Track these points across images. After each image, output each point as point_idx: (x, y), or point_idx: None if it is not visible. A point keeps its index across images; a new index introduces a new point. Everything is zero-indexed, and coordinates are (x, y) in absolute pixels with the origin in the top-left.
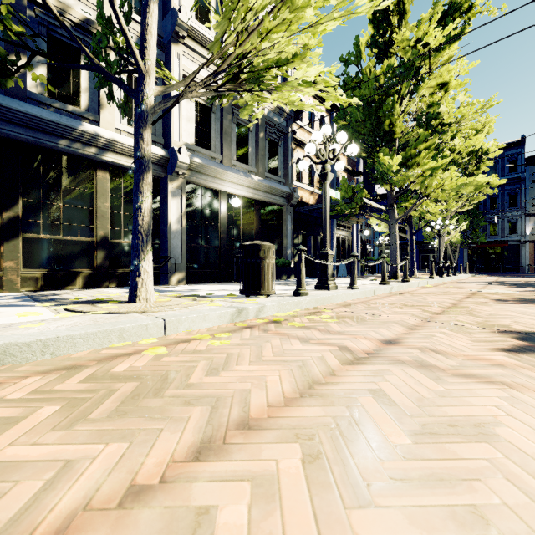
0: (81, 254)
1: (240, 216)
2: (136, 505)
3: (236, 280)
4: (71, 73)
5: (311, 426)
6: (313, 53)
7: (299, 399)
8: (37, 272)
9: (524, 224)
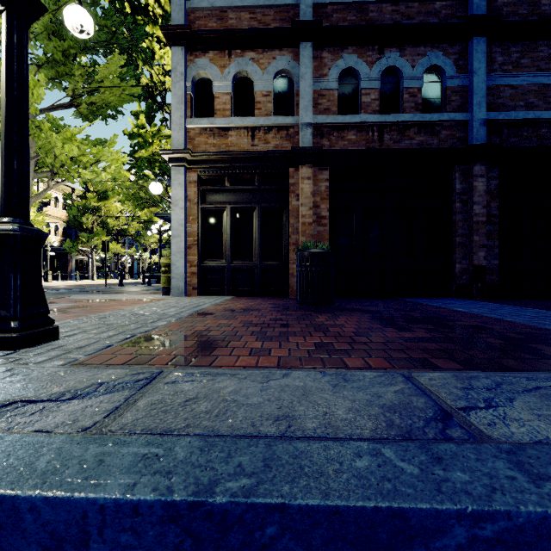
0: None
1: None
2: None
3: None
4: None
5: None
6: None
7: None
8: None
9: None
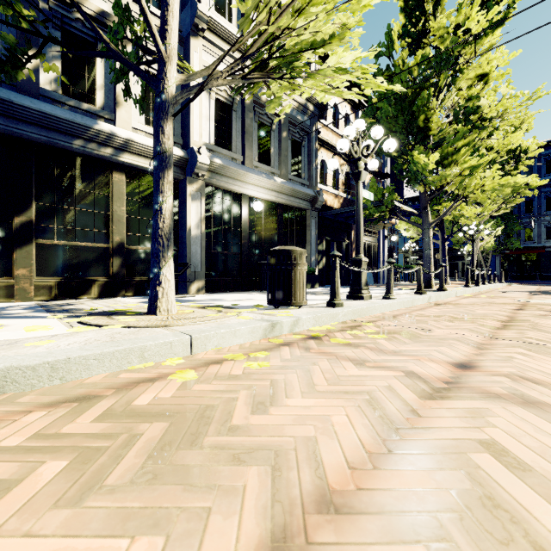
0: (96, 261)
1: (262, 220)
2: None
3: (259, 289)
4: (86, 70)
5: (426, 509)
6: (353, 33)
7: (388, 455)
8: (50, 280)
9: None
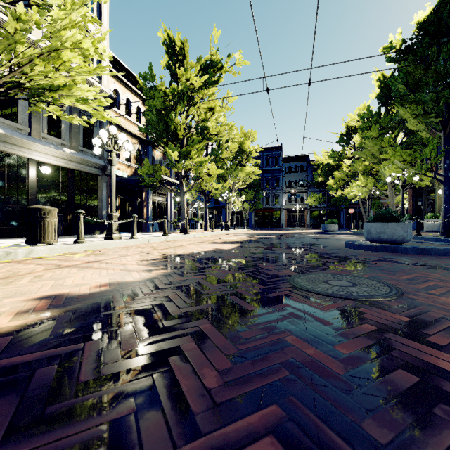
0: None
1: (52, 181)
2: None
3: None
4: None
5: None
6: (78, 88)
7: None
8: None
9: (282, 198)
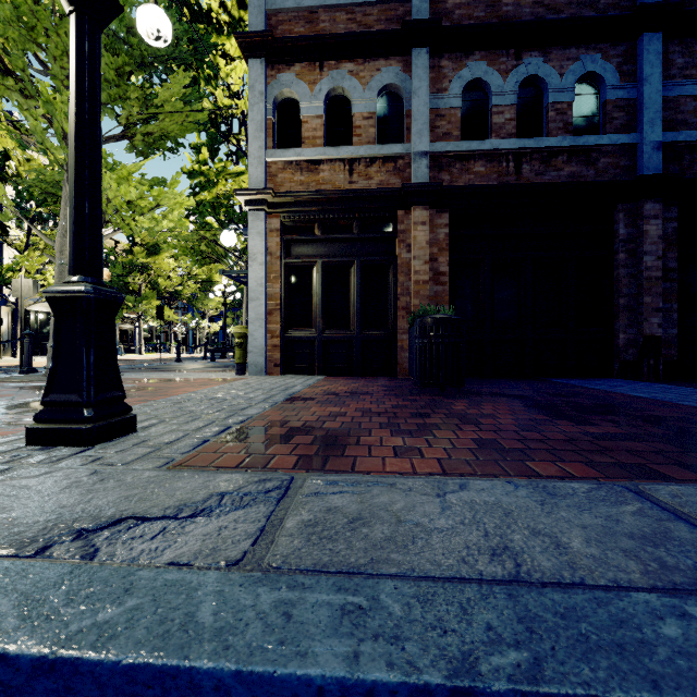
0: None
1: (43, 322)
2: None
3: (42, 355)
4: None
5: None
6: None
7: None
8: None
9: None
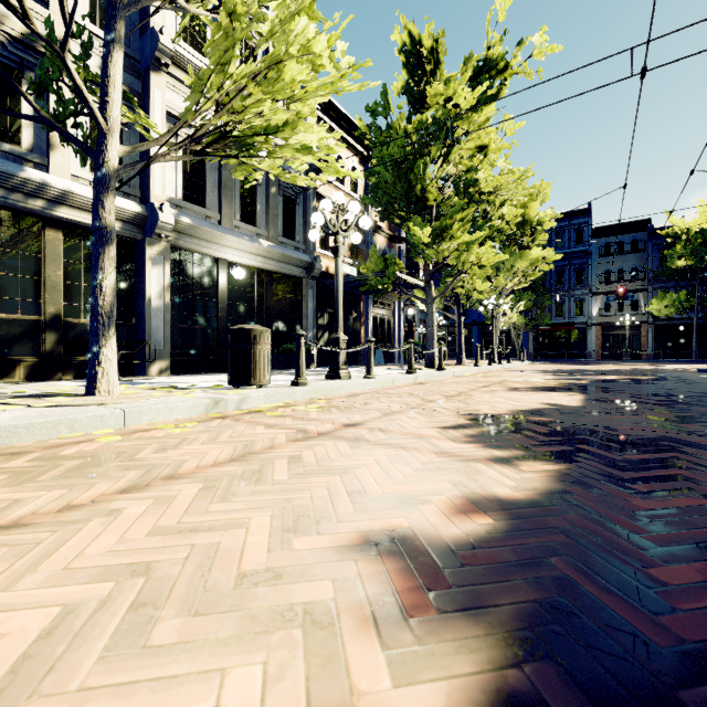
0: (23, 337)
1: (245, 290)
2: (70, 512)
3: None
4: (8, 102)
5: (222, 476)
6: (305, 124)
7: (227, 463)
8: None
9: (591, 304)
